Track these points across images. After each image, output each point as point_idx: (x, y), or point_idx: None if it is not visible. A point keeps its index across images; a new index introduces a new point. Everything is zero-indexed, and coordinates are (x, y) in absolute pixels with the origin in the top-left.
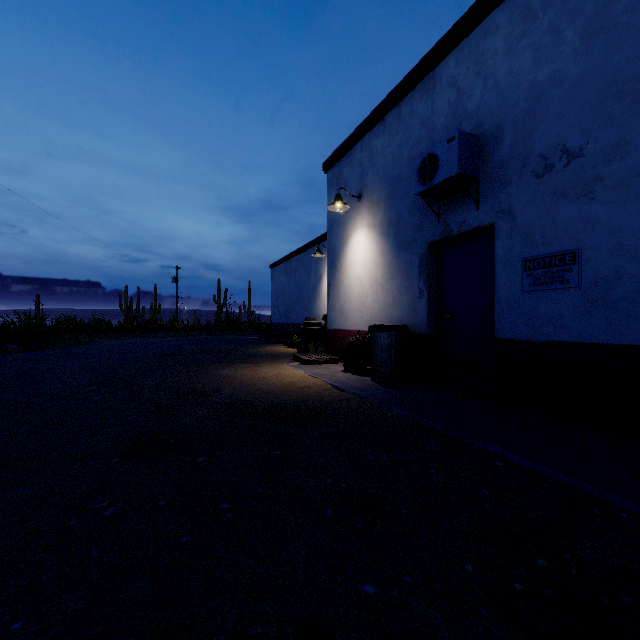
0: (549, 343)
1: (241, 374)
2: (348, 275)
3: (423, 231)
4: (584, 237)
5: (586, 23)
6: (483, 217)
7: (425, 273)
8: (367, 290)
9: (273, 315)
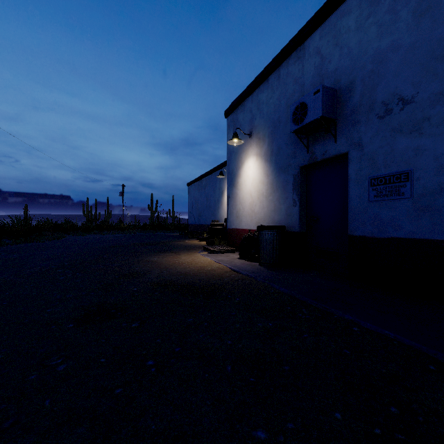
0: (389, 239)
1: (166, 260)
2: (242, 190)
3: (296, 158)
4: (415, 161)
5: (416, 5)
6: (340, 148)
7: (297, 188)
8: (256, 201)
9: (189, 218)
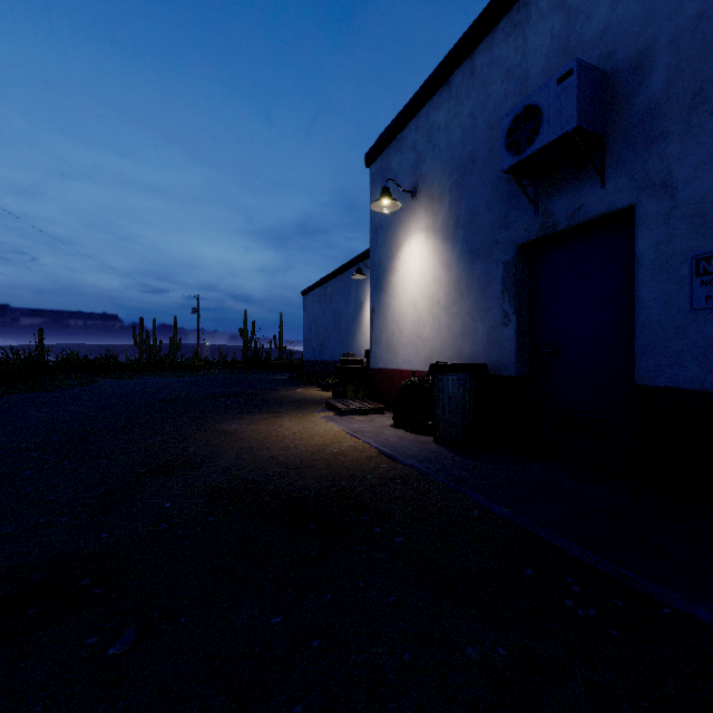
0: None
1: (253, 430)
2: (398, 297)
3: (509, 229)
4: None
5: None
6: (614, 197)
7: (512, 289)
8: (424, 316)
9: (305, 351)
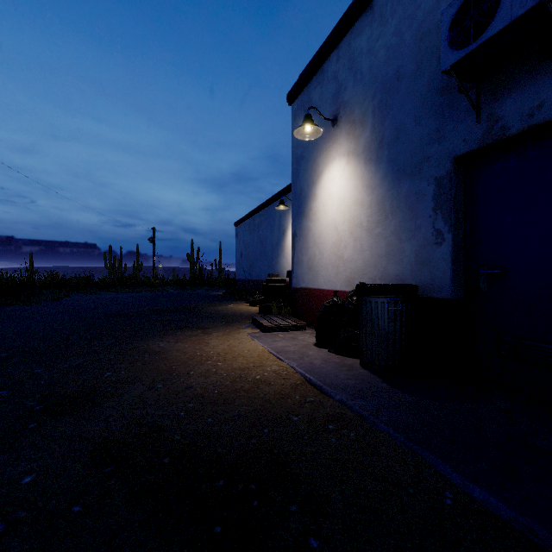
0: None
1: (179, 349)
2: (319, 221)
3: (443, 141)
4: None
5: None
6: None
7: (447, 205)
8: (345, 238)
9: (237, 271)
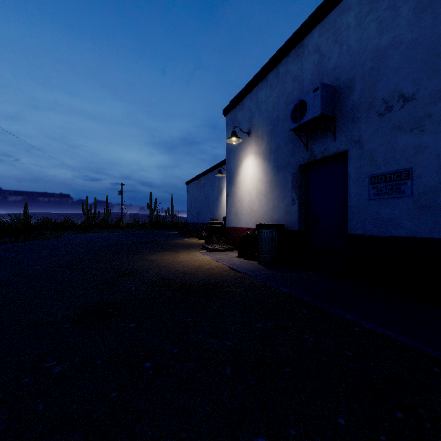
0: (389, 237)
1: (165, 259)
2: (241, 188)
3: (295, 156)
4: (416, 159)
5: (417, 1)
6: (339, 146)
7: (296, 187)
8: (254, 199)
9: (188, 217)
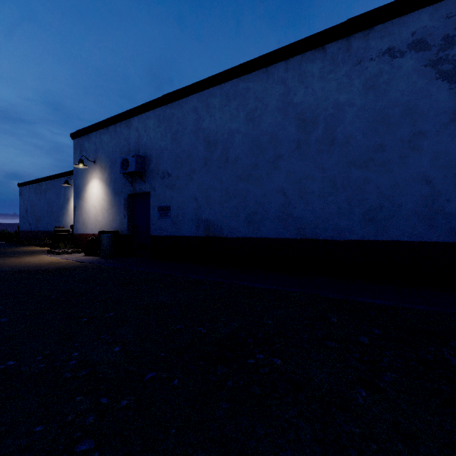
0: (164, 236)
1: (10, 261)
2: (88, 203)
3: (126, 188)
4: (172, 202)
5: (172, 135)
6: (147, 188)
7: (127, 207)
8: (99, 212)
9: (22, 224)
